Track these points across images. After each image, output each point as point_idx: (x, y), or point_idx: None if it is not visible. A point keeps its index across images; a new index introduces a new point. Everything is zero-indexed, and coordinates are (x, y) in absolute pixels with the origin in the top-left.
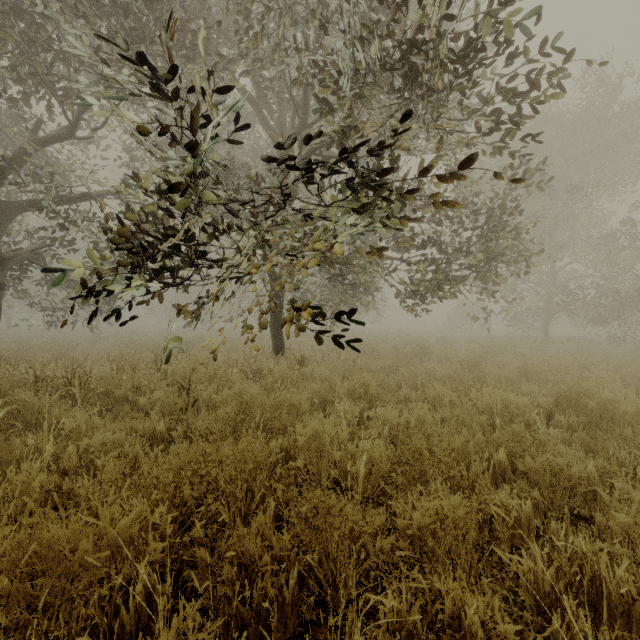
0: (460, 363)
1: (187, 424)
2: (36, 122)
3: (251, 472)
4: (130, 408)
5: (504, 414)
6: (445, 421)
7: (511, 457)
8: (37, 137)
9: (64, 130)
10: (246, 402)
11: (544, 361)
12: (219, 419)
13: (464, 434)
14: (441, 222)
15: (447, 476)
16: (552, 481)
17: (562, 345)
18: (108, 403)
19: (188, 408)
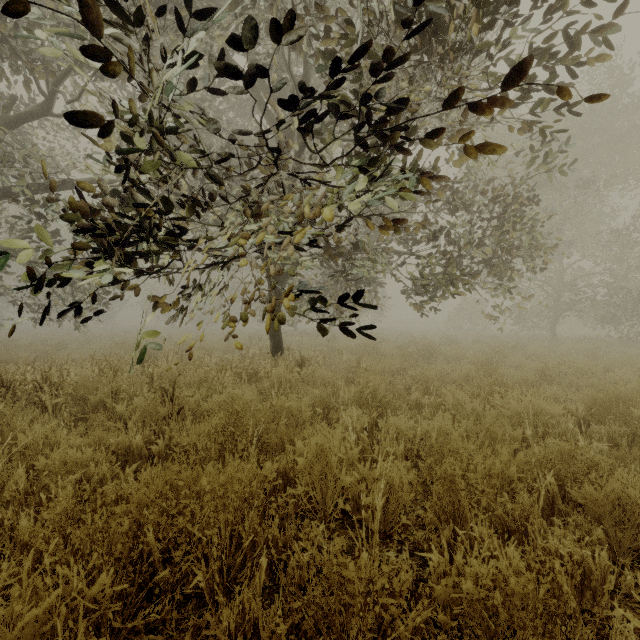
0: (474, 364)
1: (170, 436)
2: (11, 101)
3: (239, 506)
4: (107, 416)
5: (538, 425)
6: (467, 432)
7: (558, 481)
8: (12, 118)
9: (42, 110)
10: (237, 412)
11: (562, 362)
12: (204, 433)
13: (504, 455)
14: (452, 212)
15: (487, 511)
16: (620, 517)
17: (572, 345)
18: (85, 410)
19: (171, 417)
